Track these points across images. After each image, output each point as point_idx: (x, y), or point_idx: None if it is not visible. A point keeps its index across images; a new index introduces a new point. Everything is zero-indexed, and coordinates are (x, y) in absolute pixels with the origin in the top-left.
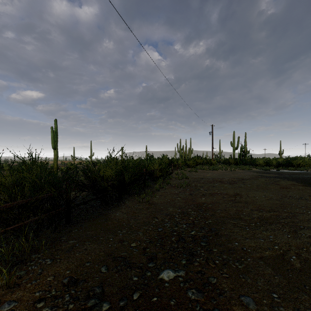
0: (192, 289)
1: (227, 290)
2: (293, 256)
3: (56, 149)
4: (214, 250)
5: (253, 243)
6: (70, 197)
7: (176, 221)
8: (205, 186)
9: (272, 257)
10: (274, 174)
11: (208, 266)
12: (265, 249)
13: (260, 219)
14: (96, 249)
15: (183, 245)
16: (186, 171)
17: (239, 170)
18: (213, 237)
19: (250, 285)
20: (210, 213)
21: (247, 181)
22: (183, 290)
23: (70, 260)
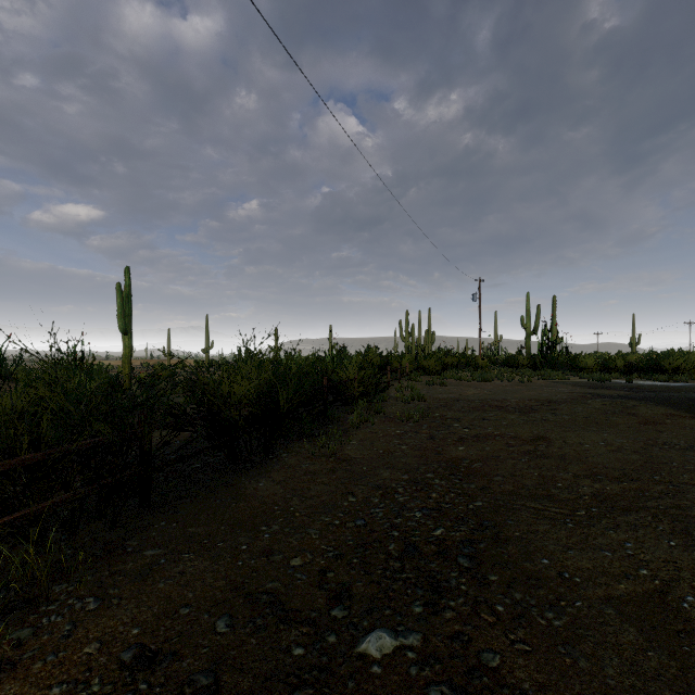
0: (439, 684)
1: (529, 688)
2: (689, 597)
3: (129, 333)
4: (490, 579)
5: (586, 561)
6: (149, 446)
7: (399, 502)
8: (464, 418)
9: (636, 598)
10: (621, 391)
11: (478, 621)
12: (617, 576)
13: (599, 500)
14: (208, 571)
15: (417, 564)
16: (421, 383)
17: (541, 382)
18: (488, 544)
19: (586, 675)
20: (478, 484)
21: (561, 406)
22: (418, 686)
23: (144, 599)
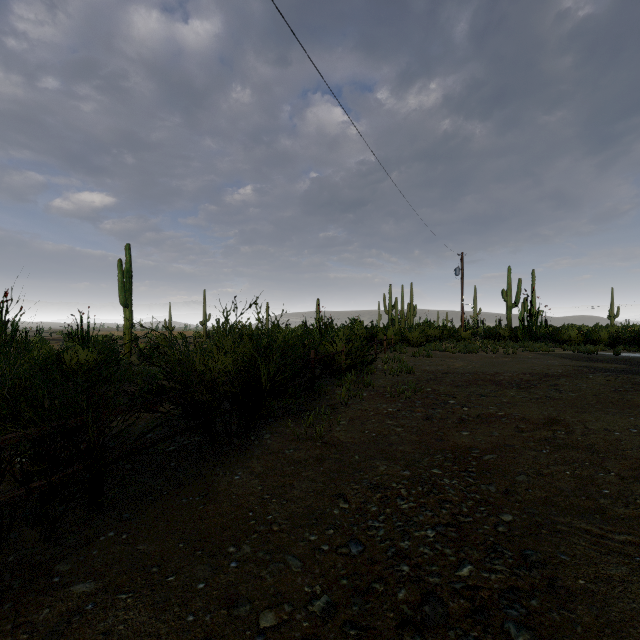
0: None
1: None
2: None
3: (129, 307)
4: None
5: None
6: (93, 440)
7: (403, 513)
8: (459, 394)
9: None
10: (616, 364)
11: None
12: None
13: None
14: (143, 633)
15: (444, 637)
16: (406, 354)
17: (526, 354)
18: (543, 599)
19: None
20: (498, 486)
21: (561, 381)
22: None
23: None
